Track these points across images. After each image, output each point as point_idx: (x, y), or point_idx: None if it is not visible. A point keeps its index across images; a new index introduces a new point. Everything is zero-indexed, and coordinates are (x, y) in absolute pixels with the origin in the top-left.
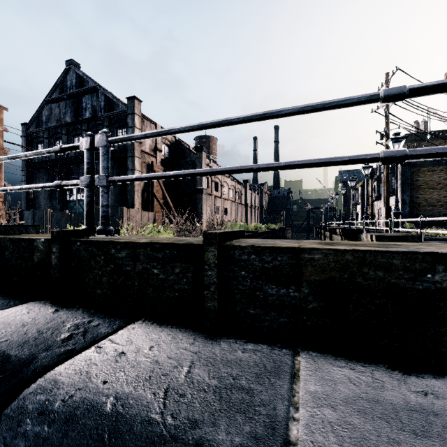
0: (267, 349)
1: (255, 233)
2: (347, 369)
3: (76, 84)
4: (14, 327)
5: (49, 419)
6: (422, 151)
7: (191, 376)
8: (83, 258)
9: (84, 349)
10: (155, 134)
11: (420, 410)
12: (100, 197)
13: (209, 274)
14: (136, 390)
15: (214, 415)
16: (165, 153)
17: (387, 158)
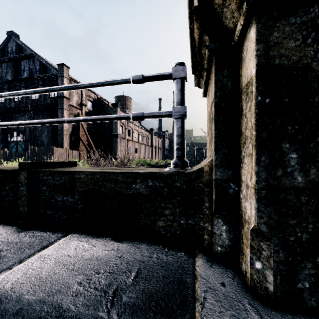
0: (49, 235)
1: (154, 166)
2: (84, 242)
3: (16, 51)
4: None
5: None
6: (150, 114)
7: None
8: None
9: None
10: (7, 95)
11: (94, 258)
12: None
13: (21, 189)
14: None
15: None
16: (89, 107)
17: (133, 117)
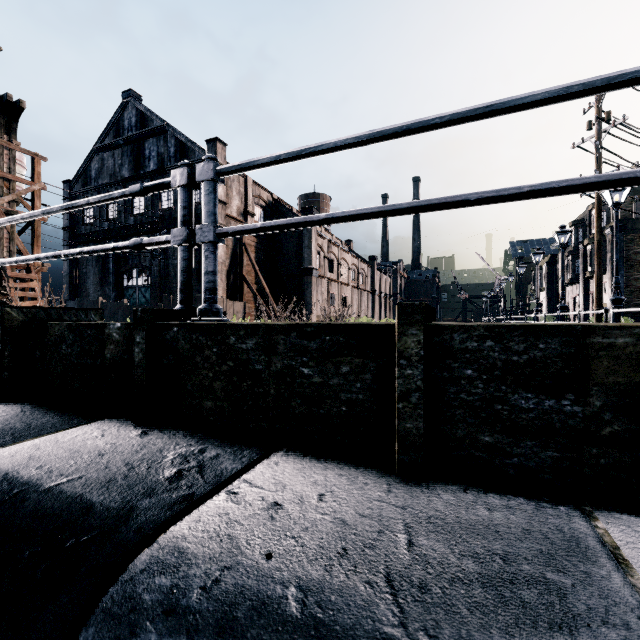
0: (530, 505)
1: None
2: None
3: (136, 124)
4: (87, 457)
5: (188, 624)
6: None
7: (420, 550)
8: (183, 352)
9: (207, 495)
10: (294, 155)
11: None
12: (204, 259)
13: (407, 374)
14: (331, 574)
15: (512, 637)
16: (259, 218)
17: None
